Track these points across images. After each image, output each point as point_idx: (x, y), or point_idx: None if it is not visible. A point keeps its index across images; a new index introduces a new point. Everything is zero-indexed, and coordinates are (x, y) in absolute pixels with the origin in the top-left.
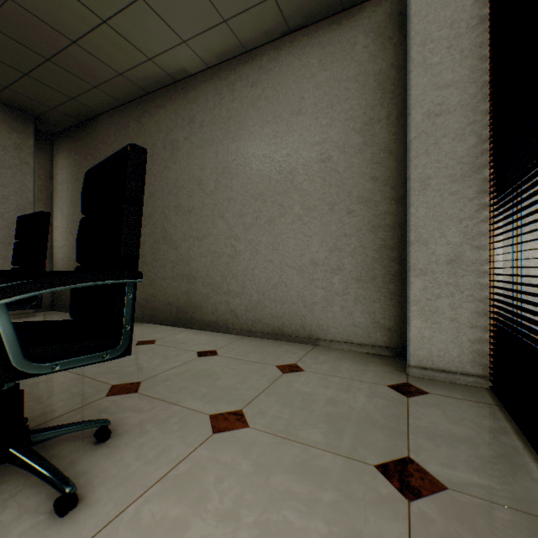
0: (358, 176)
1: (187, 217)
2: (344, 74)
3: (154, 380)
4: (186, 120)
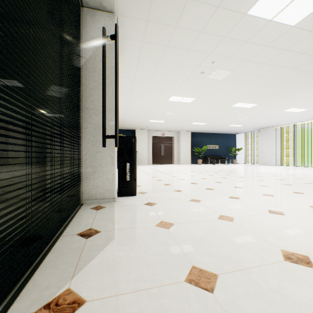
0: None
1: None
2: None
3: None
4: None
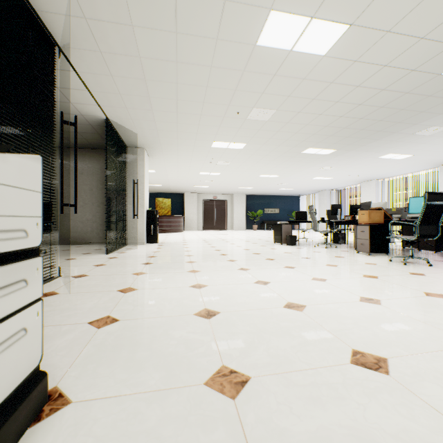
0: (101, 196)
1: None
2: (97, 167)
3: None
4: None
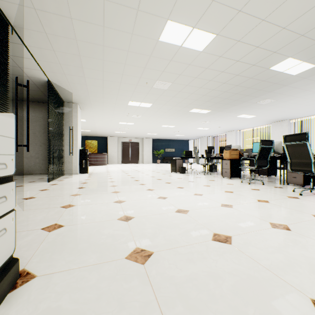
0: (43, 138)
1: None
2: (40, 116)
3: None
4: None
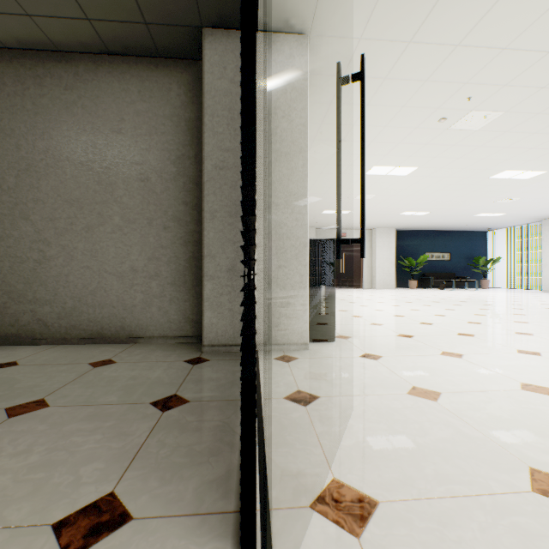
0: (173, 199)
1: None
2: (161, 111)
3: None
4: None
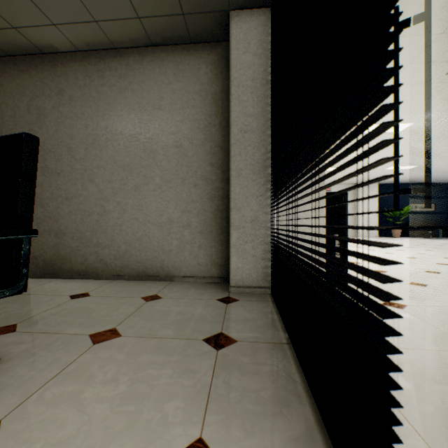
0: (201, 161)
1: (55, 178)
2: (192, 88)
3: (30, 321)
4: (54, 91)
